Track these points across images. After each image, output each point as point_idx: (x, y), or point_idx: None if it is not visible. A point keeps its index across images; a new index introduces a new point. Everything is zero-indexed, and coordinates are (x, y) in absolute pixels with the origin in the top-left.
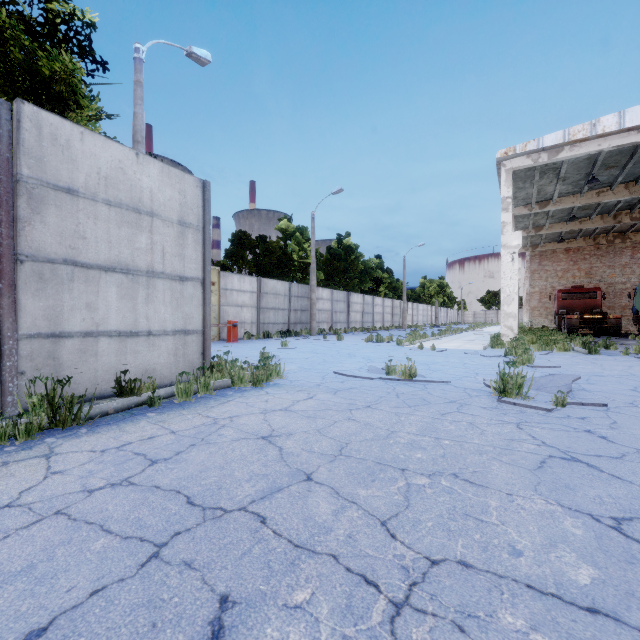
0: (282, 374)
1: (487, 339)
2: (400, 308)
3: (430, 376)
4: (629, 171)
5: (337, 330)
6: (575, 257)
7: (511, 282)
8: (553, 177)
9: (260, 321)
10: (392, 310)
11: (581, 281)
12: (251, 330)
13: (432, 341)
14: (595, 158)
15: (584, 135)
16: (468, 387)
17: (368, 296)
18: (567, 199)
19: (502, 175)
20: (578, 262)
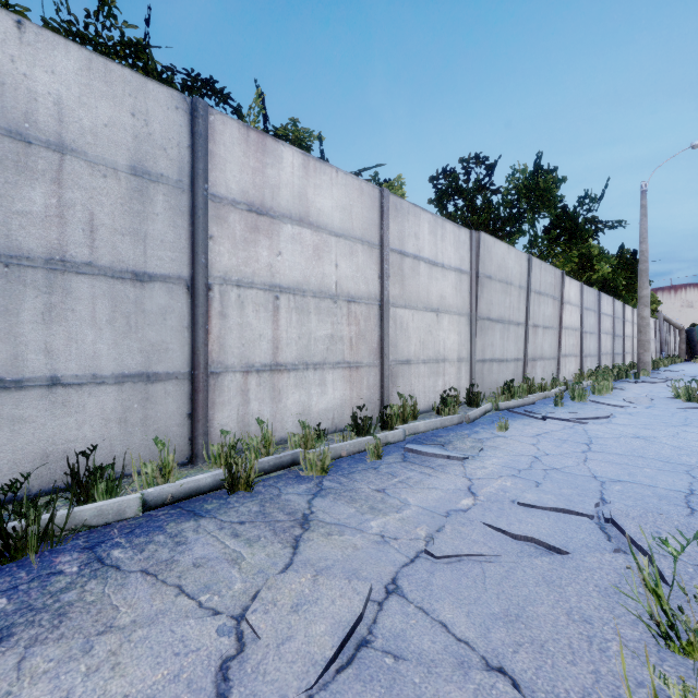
0: None
1: None
2: None
3: None
4: None
5: None
6: None
7: None
8: None
9: None
10: None
11: None
12: None
13: None
14: None
15: None
16: None
17: None
18: None
19: None
20: None
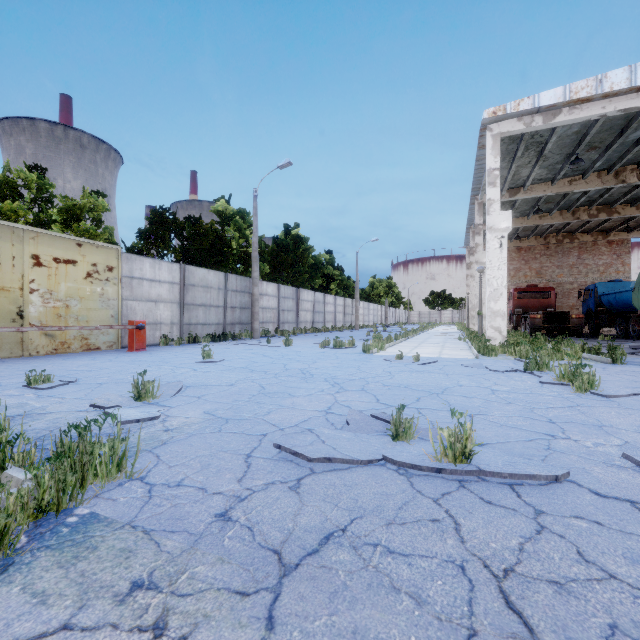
0: (132, 465)
1: (457, 342)
2: (352, 307)
3: (482, 438)
4: (607, 156)
5: (285, 331)
6: (527, 256)
7: (499, 273)
8: (533, 156)
9: (184, 321)
10: (344, 309)
11: (532, 280)
12: (171, 333)
13: (400, 345)
14: (584, 133)
15: (588, 93)
16: (632, 496)
17: (319, 293)
18: (538, 187)
19: (488, 141)
20: (529, 261)
